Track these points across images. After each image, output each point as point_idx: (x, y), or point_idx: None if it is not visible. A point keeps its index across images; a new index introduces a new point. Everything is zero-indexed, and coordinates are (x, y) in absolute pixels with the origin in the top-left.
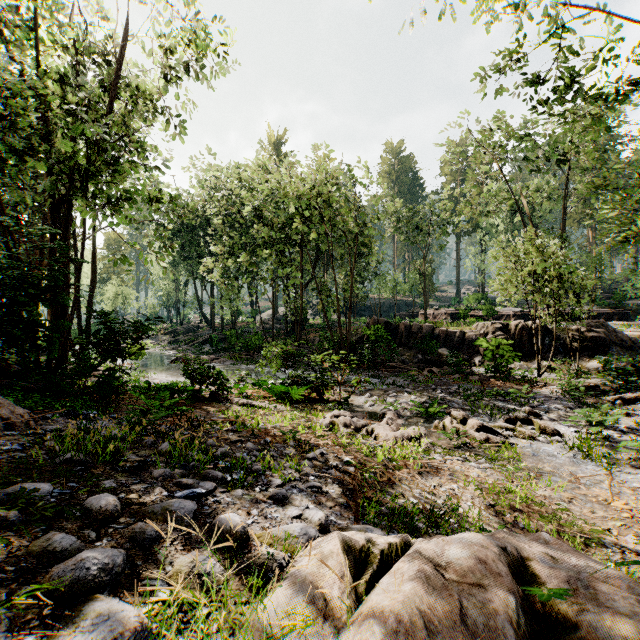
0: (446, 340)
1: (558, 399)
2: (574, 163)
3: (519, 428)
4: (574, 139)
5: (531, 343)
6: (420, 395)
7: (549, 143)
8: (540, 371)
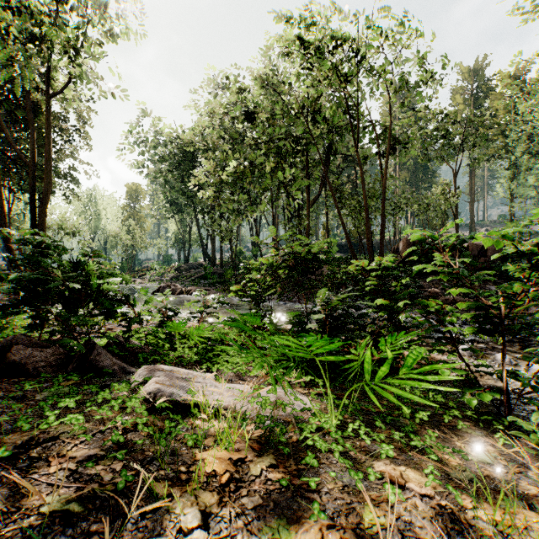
0: None
1: None
2: None
3: None
4: None
5: None
6: None
7: None
8: None
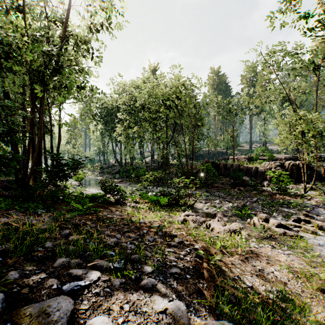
0: (247, 172)
1: (321, 207)
2: (323, 70)
3: (304, 226)
4: (324, 56)
5: (298, 174)
6: (235, 203)
7: (309, 58)
8: (305, 190)
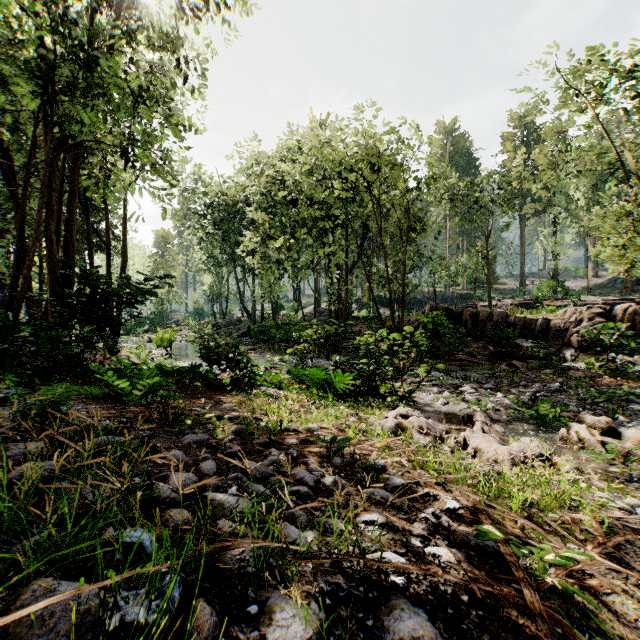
0: (524, 329)
1: None
2: None
3: None
4: None
5: None
6: (509, 393)
7: None
8: None
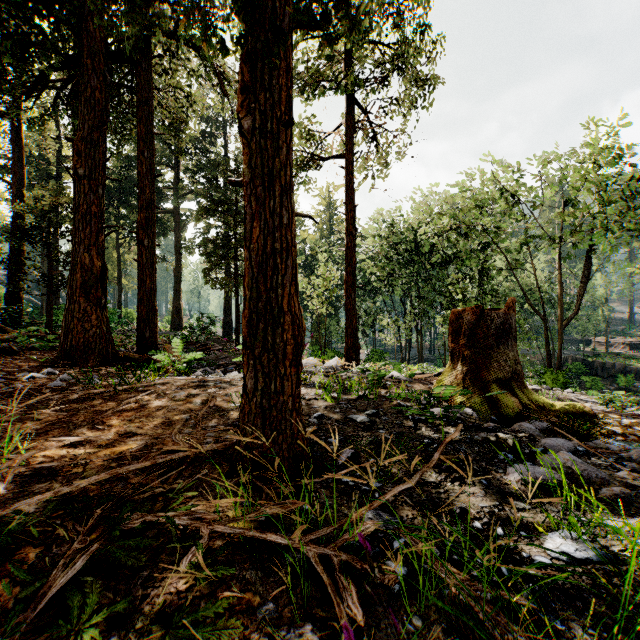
0: (635, 375)
1: None
2: None
3: None
4: None
5: None
6: None
7: None
8: None
